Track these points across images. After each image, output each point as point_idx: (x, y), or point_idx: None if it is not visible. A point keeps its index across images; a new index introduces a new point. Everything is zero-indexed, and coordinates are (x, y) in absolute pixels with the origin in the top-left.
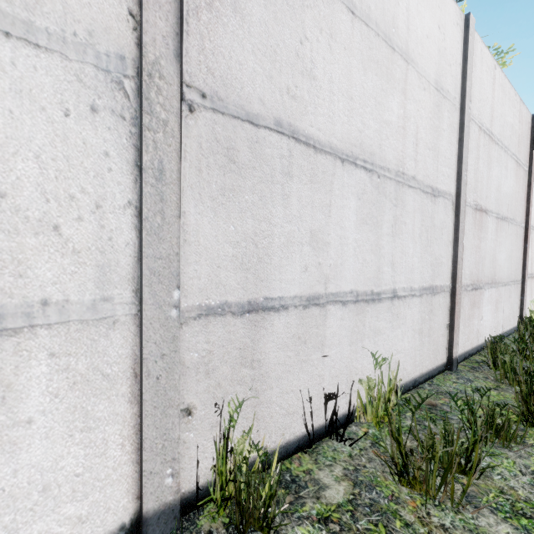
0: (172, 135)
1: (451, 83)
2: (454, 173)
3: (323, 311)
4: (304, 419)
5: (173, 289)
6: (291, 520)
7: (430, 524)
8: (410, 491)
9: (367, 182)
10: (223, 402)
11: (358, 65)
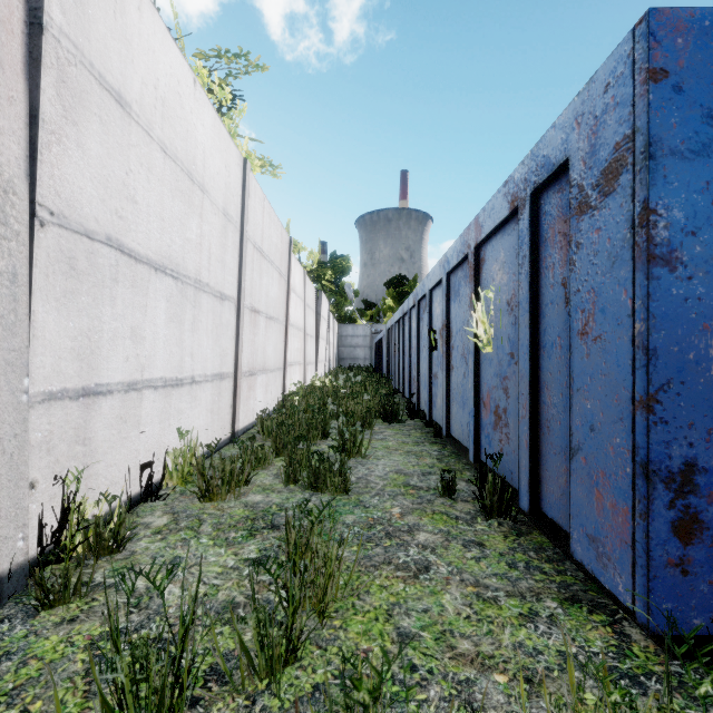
0: (23, 244)
1: (235, 210)
2: (236, 282)
3: (140, 395)
4: (126, 486)
5: (24, 377)
6: (133, 542)
7: (224, 509)
8: (211, 503)
9: (174, 287)
10: (68, 471)
11: (168, 193)
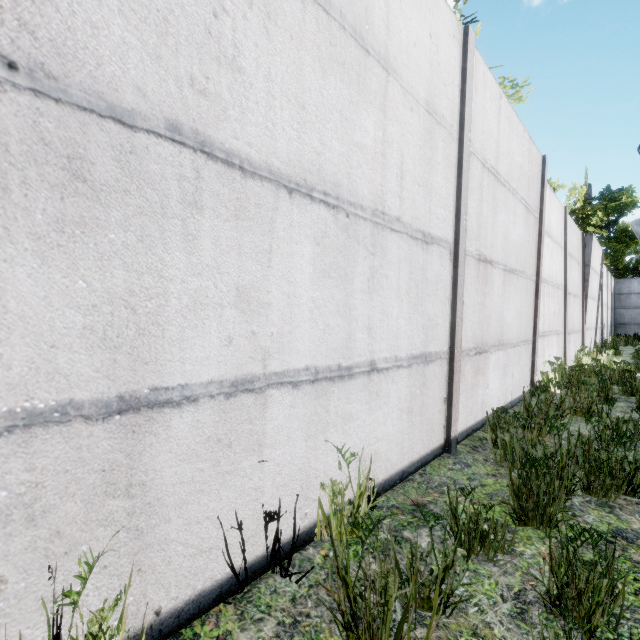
0: None
1: (447, 107)
2: (452, 217)
3: (260, 399)
4: (228, 555)
5: None
6: None
7: None
8: None
9: (330, 222)
10: (56, 565)
11: (313, 64)
